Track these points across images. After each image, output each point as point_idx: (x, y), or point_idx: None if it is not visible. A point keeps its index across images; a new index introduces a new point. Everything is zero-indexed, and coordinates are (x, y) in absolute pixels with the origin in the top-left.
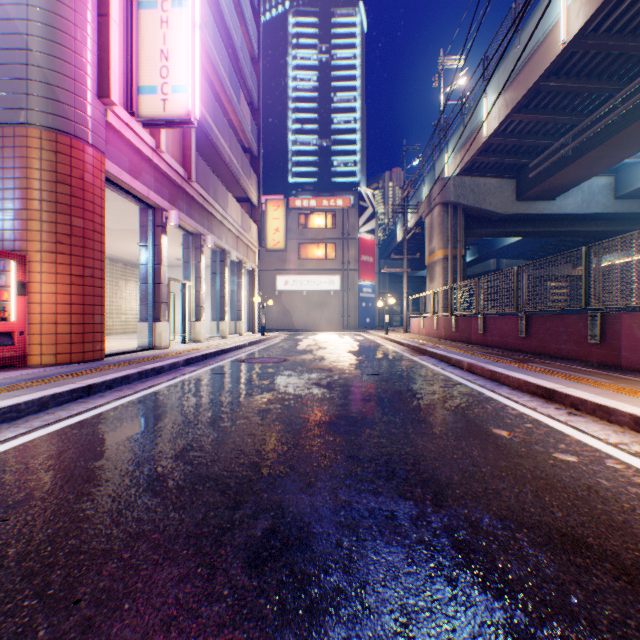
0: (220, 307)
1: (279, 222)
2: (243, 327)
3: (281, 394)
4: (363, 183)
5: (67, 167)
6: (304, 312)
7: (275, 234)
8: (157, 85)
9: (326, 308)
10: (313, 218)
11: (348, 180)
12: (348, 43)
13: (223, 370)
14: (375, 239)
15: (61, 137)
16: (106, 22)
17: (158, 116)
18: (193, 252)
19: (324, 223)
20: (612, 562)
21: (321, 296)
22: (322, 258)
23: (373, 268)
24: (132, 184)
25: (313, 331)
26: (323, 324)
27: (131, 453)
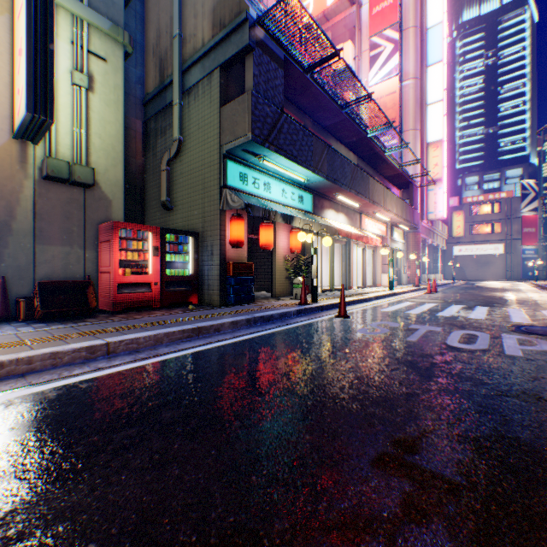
0: (433, 268)
1: (459, 222)
2: (440, 277)
3: (478, 288)
4: (532, 155)
5: (416, 239)
6: (473, 268)
7: (456, 229)
8: (432, 211)
9: (491, 266)
10: (480, 207)
11: (515, 155)
12: (515, 40)
13: (455, 287)
14: (536, 214)
15: (415, 233)
16: (422, 202)
17: (432, 219)
18: (428, 249)
19: (489, 209)
20: (516, 292)
21: (486, 258)
22: (487, 233)
23: (534, 236)
24: (422, 236)
25: (480, 280)
26: (488, 276)
27: (460, 289)
